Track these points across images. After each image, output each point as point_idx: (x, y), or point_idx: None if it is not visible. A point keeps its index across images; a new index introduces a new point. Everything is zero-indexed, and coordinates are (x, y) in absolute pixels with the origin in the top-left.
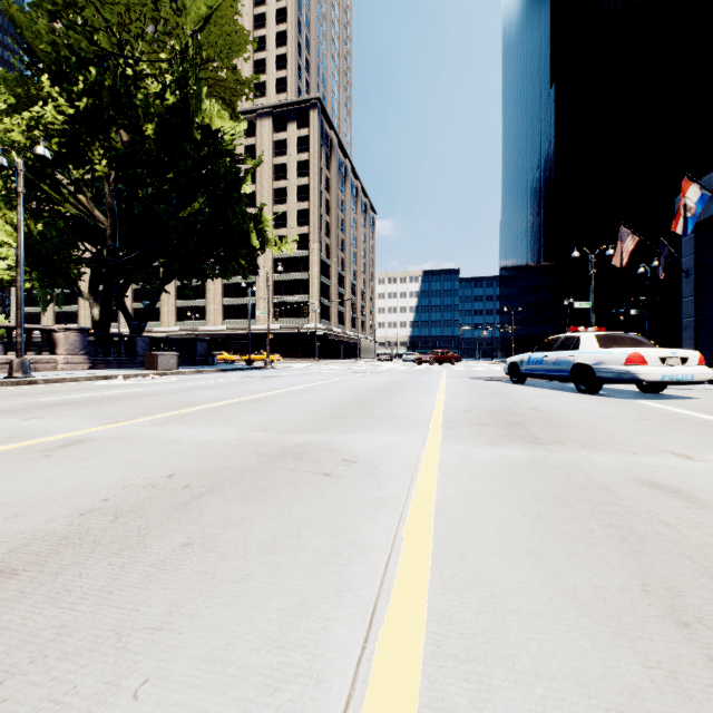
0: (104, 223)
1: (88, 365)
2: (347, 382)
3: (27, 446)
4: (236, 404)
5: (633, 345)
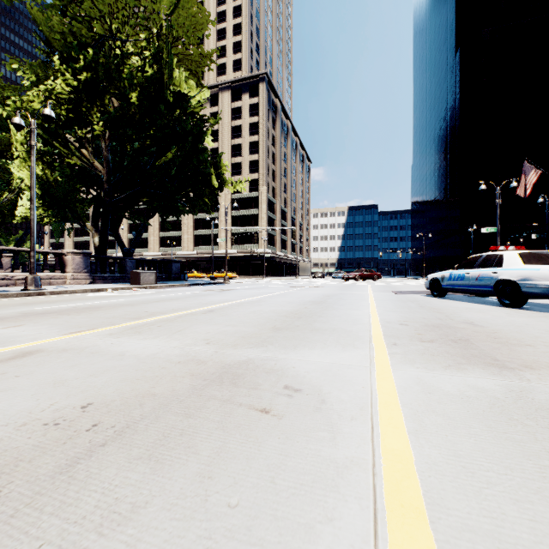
0: (101, 171)
1: (89, 281)
2: (288, 295)
3: None
4: (191, 315)
5: None
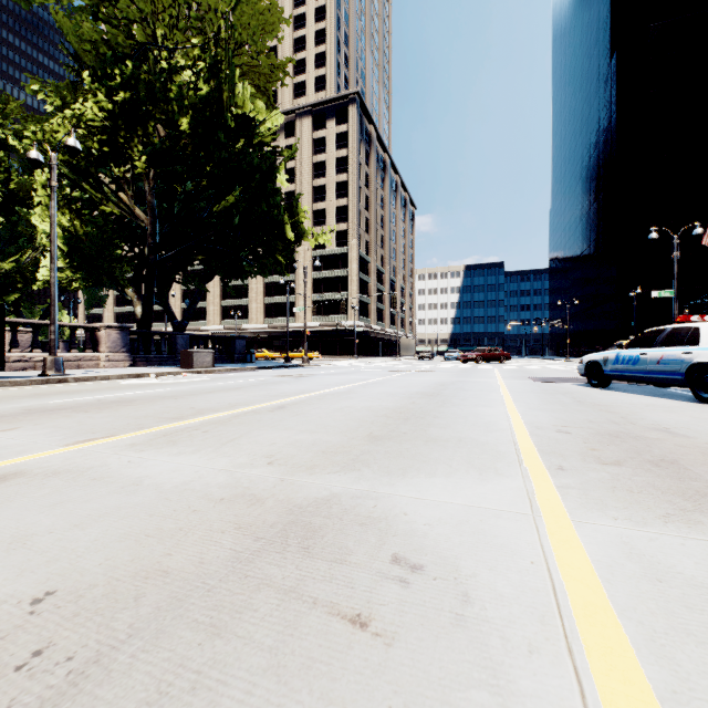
0: (144, 221)
1: (129, 363)
2: (388, 383)
3: None
4: (252, 414)
5: None
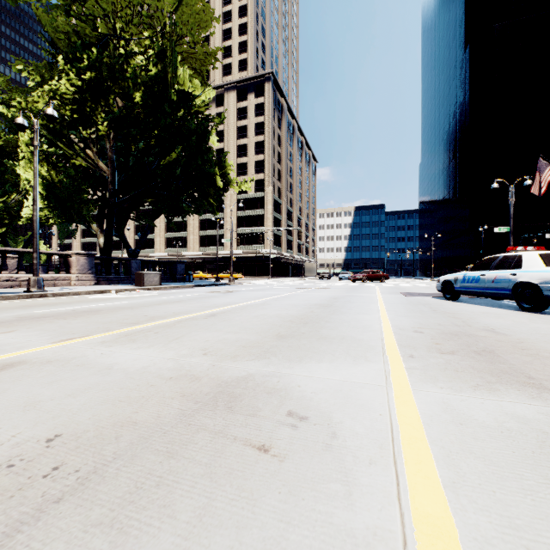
0: (106, 172)
1: (94, 282)
2: (294, 297)
3: None
4: (191, 320)
5: None
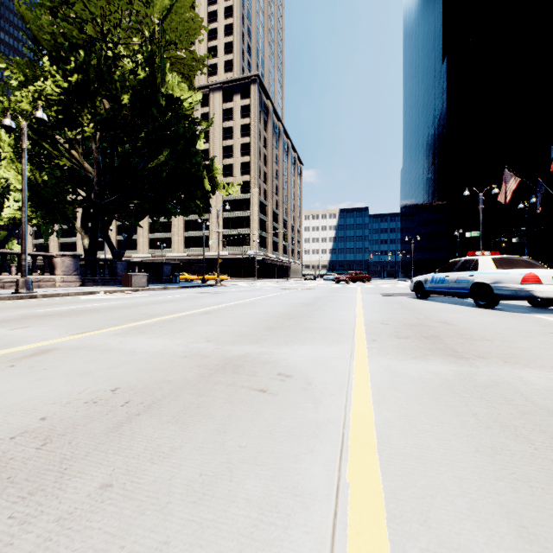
0: (91, 173)
1: (79, 283)
2: (280, 297)
3: (0, 355)
4: (188, 316)
5: (526, 267)
